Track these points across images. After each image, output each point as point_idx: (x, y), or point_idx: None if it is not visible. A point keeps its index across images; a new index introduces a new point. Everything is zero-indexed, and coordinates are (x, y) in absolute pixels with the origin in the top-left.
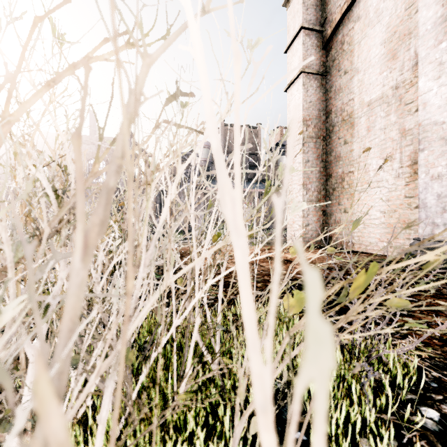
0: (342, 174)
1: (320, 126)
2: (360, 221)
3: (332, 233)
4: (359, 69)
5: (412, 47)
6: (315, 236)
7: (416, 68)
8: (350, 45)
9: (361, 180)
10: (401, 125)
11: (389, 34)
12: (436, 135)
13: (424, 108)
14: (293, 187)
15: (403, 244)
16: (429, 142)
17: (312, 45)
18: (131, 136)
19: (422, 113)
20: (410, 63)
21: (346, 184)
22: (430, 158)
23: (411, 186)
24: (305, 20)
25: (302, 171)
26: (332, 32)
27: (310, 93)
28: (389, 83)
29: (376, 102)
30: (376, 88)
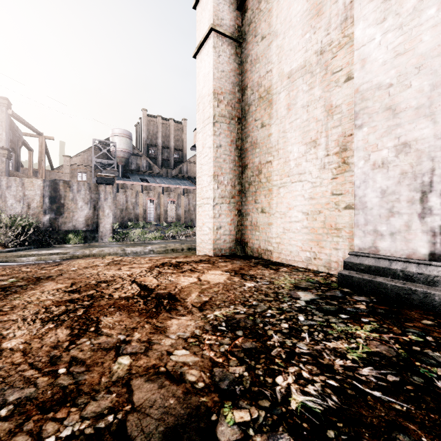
0: (259, 165)
1: (235, 104)
2: None
3: (248, 238)
4: (278, 32)
5: None
6: (228, 241)
7: (346, 25)
8: (268, 3)
9: (280, 172)
10: (328, 100)
11: None
12: (380, 104)
13: (363, 66)
14: (203, 179)
15: (329, 256)
16: (370, 115)
17: None
18: (8, 106)
19: (360, 74)
20: (338, 18)
21: (263, 177)
22: (371, 138)
23: (339, 179)
24: None
25: (213, 158)
26: None
27: (222, 60)
28: (313, 47)
29: (297, 72)
30: (298, 54)
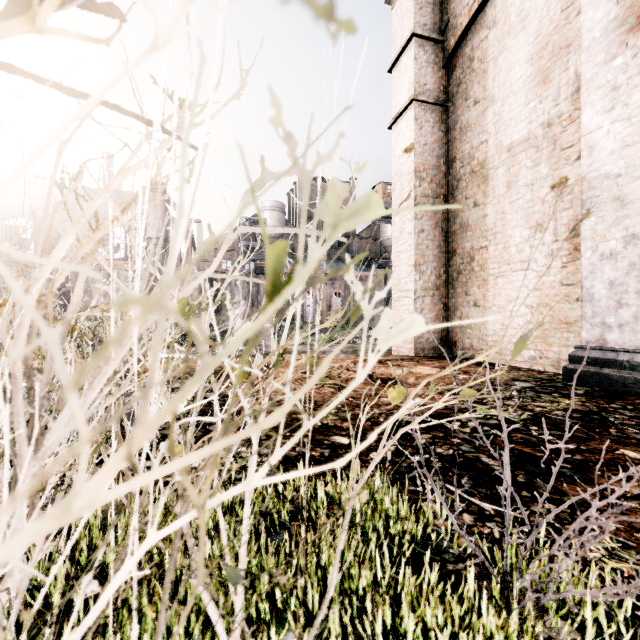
0: (471, 251)
1: (440, 179)
2: (527, 338)
3: (457, 336)
4: (495, 97)
5: (571, 66)
6: (432, 340)
7: (577, 97)
8: (483, 63)
9: (498, 259)
10: (556, 179)
11: (538, 47)
12: (608, 194)
13: (591, 154)
14: (401, 269)
15: (558, 354)
16: (598, 205)
17: (428, 61)
18: (164, 191)
19: (587, 161)
20: (568, 89)
21: (476, 265)
22: (599, 228)
23: (569, 268)
24: (418, 24)
25: (414, 245)
26: (457, 43)
27: (425, 132)
28: (538, 118)
29: (519, 145)
30: (520, 125)
